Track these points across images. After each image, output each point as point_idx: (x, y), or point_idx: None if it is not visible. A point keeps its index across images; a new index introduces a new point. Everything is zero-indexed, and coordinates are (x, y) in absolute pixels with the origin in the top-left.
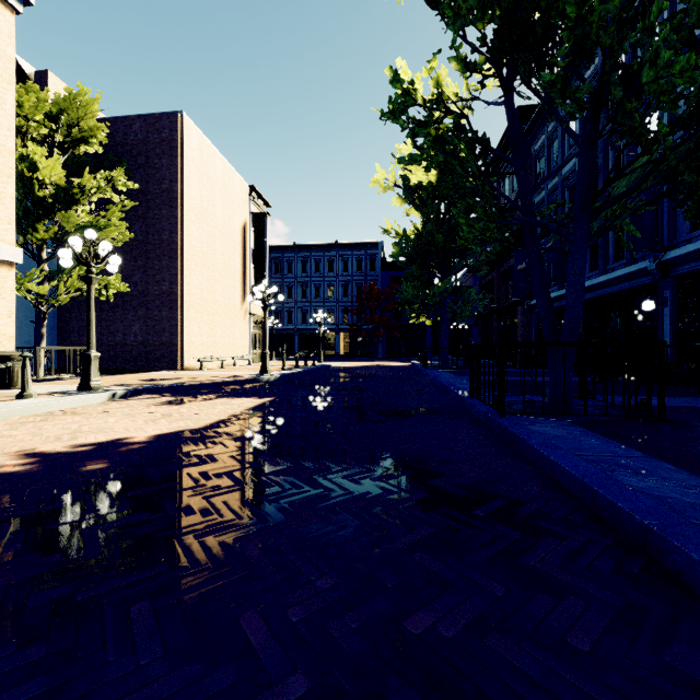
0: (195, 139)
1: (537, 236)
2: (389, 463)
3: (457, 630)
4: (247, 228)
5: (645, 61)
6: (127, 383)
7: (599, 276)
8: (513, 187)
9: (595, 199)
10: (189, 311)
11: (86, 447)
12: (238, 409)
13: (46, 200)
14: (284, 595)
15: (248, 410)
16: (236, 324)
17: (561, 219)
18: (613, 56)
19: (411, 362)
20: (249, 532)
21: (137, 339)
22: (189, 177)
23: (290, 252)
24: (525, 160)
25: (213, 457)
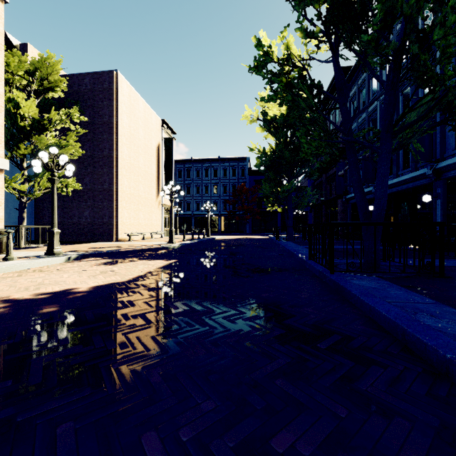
0: (125, 88)
1: (355, 151)
2: (255, 307)
3: (313, 449)
4: (160, 147)
5: (437, 24)
6: (79, 250)
7: (393, 179)
8: (335, 121)
9: (396, 124)
10: (122, 202)
11: (45, 295)
12: (152, 268)
13: (26, 128)
14: (177, 416)
15: (159, 269)
16: (153, 211)
17: (371, 139)
18: (412, 22)
19: (268, 236)
20: (154, 361)
21: (87, 221)
22: (122, 114)
23: (188, 163)
24: (347, 99)
25: (132, 303)
